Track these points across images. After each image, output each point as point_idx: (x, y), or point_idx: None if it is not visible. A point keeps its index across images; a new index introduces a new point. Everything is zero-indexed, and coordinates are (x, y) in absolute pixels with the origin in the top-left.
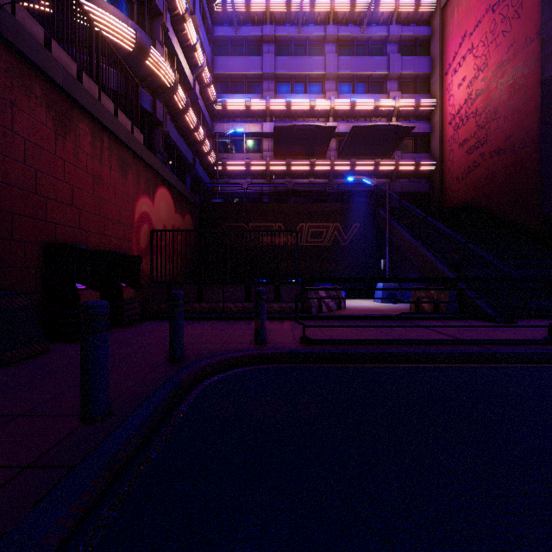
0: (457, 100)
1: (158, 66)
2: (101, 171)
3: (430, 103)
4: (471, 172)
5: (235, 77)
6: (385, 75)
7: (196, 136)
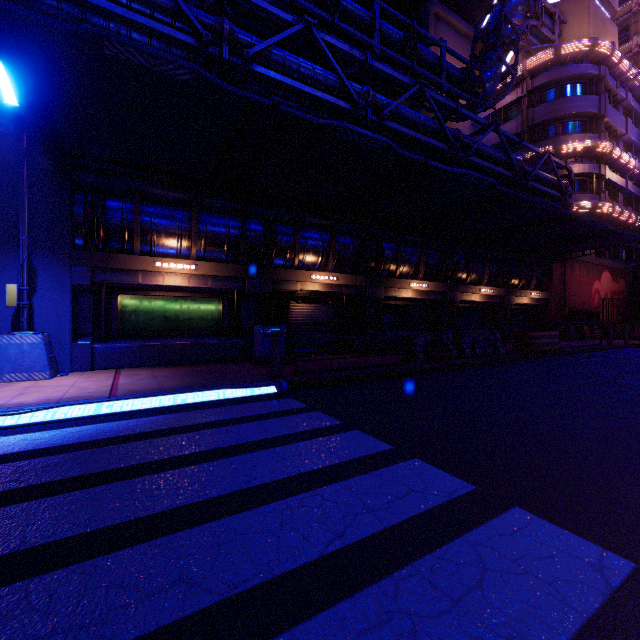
0: None
1: (602, 209)
2: (581, 279)
3: None
4: None
5: None
6: None
7: (627, 222)
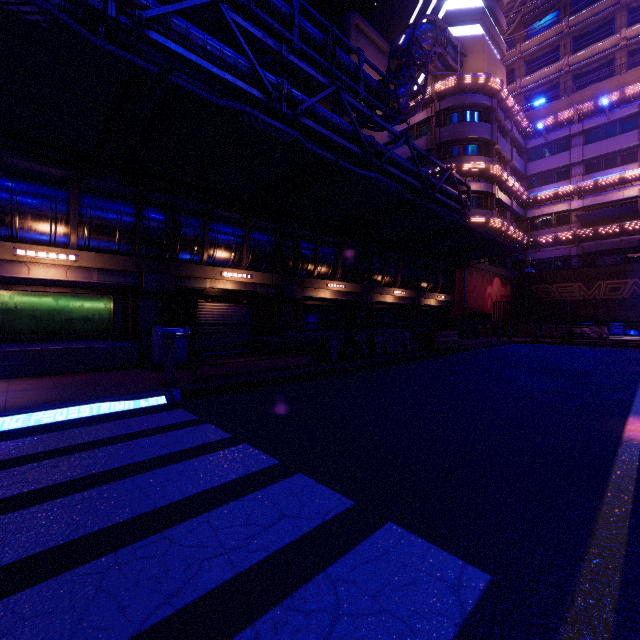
0: None
1: (494, 224)
2: (477, 284)
3: None
4: None
5: (544, 172)
6: None
7: (513, 236)
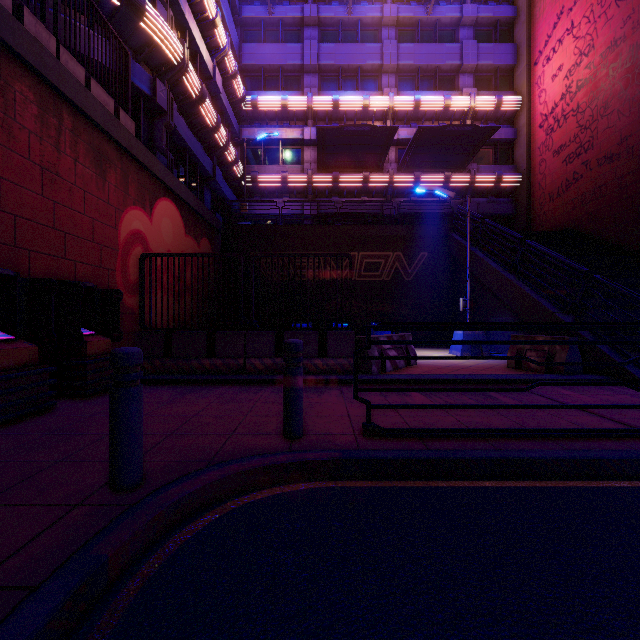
0: (551, 96)
1: (158, 32)
2: (58, 162)
3: (515, 102)
4: (570, 187)
5: (268, 69)
6: (457, 67)
7: (216, 139)
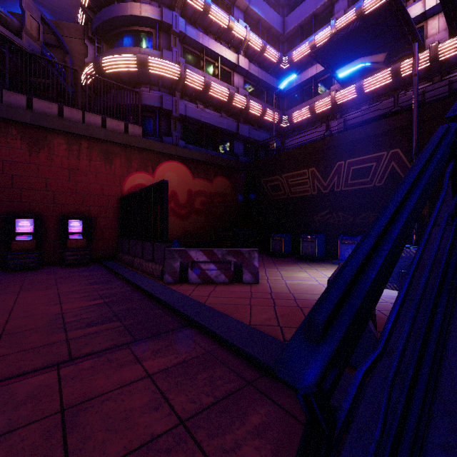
0: None
1: (159, 69)
2: (79, 164)
3: None
4: None
5: (304, 24)
6: None
7: (237, 106)
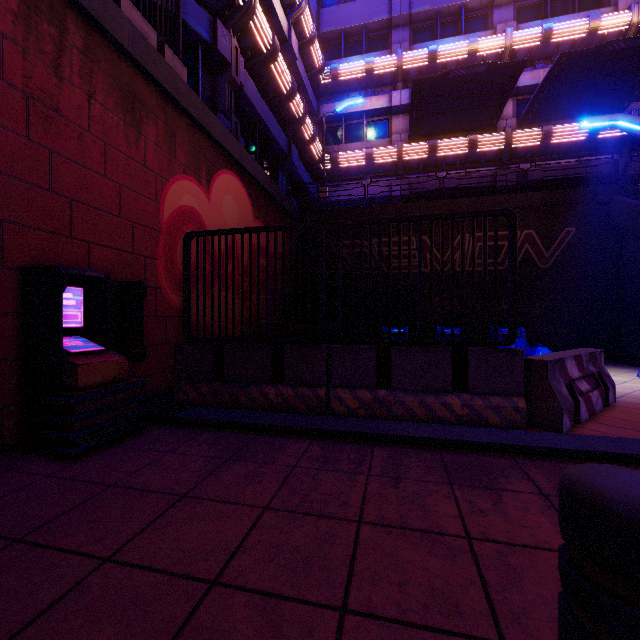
0: None
1: None
2: (57, 93)
3: None
4: None
5: (349, 33)
6: None
7: (291, 110)
